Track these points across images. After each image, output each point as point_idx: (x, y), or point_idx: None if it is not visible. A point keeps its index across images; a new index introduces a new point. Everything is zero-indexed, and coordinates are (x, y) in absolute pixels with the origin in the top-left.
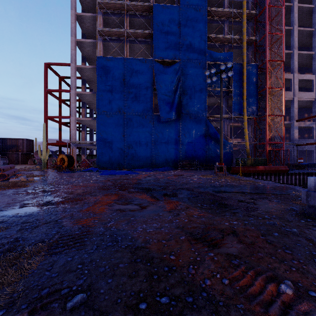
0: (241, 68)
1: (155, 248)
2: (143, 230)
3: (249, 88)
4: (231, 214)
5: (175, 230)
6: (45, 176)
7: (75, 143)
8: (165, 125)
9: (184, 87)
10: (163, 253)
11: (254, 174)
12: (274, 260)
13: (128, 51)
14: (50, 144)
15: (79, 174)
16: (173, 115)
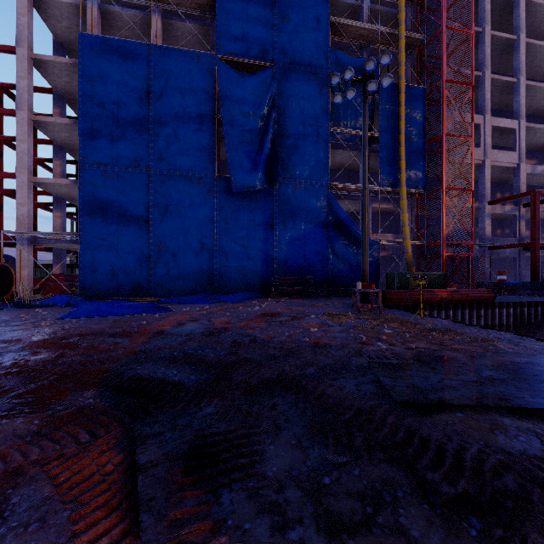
0: (395, 93)
1: None
2: None
3: (409, 133)
4: None
5: None
6: None
7: (27, 237)
8: (242, 201)
9: (284, 122)
10: None
11: (431, 306)
12: None
13: (160, 35)
14: None
15: (7, 314)
16: (259, 180)
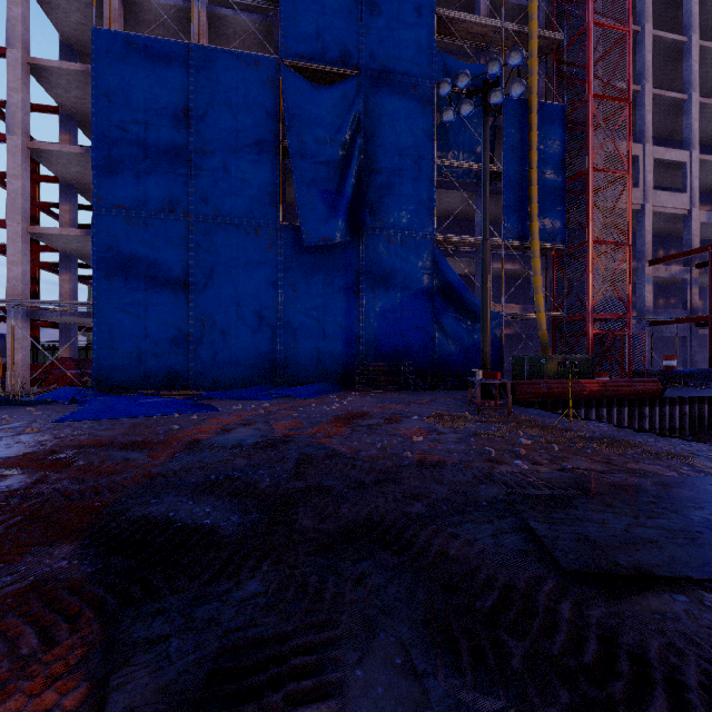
0: (524, 113)
1: None
2: None
3: (543, 167)
4: None
5: None
6: None
7: (22, 308)
8: (315, 259)
9: (373, 151)
10: None
11: (577, 402)
12: None
13: (205, 33)
14: None
15: None
16: (339, 230)
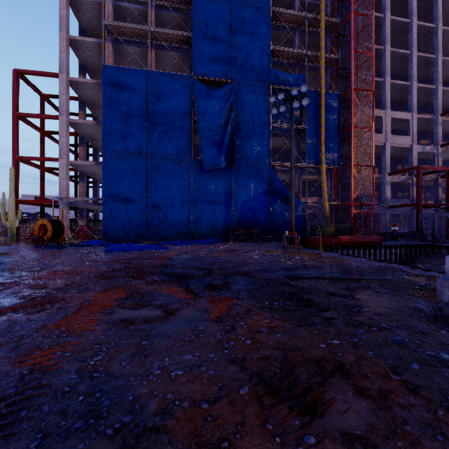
0: (317, 98)
1: (184, 430)
2: (163, 373)
3: (328, 126)
4: (324, 322)
5: (228, 370)
6: (7, 255)
7: (66, 201)
8: (210, 176)
9: (239, 120)
10: (202, 445)
11: (337, 247)
12: (445, 448)
13: (154, 61)
14: (23, 203)
15: (71, 250)
16: (221, 161)
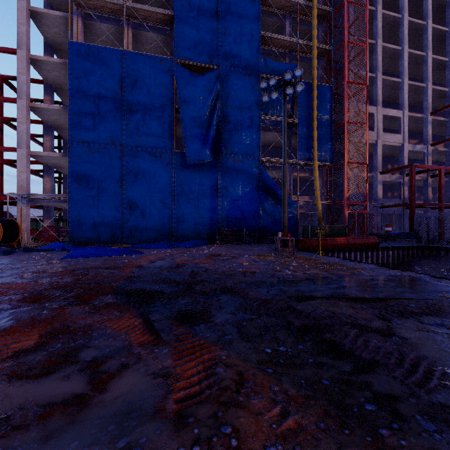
0: (309, 90)
1: None
2: None
3: (320, 120)
4: (386, 413)
5: None
6: None
7: (26, 197)
8: (194, 171)
9: (226, 111)
10: None
11: (333, 249)
12: None
13: (131, 42)
14: None
15: (21, 256)
16: (207, 155)
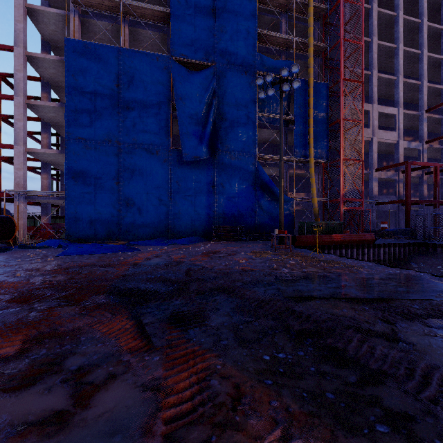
0: (305, 87)
1: None
2: None
3: (316, 117)
4: (402, 437)
5: None
6: None
7: (23, 194)
8: (190, 168)
9: (222, 108)
10: None
11: (329, 246)
12: None
13: (127, 39)
14: None
15: (16, 253)
16: (203, 152)
